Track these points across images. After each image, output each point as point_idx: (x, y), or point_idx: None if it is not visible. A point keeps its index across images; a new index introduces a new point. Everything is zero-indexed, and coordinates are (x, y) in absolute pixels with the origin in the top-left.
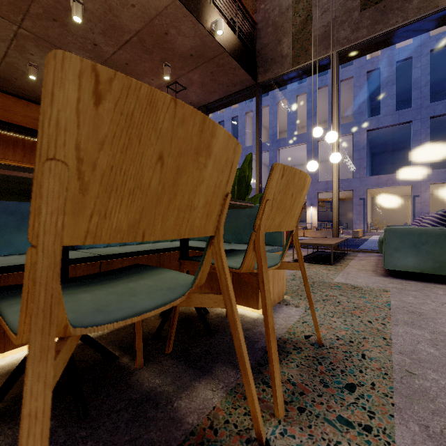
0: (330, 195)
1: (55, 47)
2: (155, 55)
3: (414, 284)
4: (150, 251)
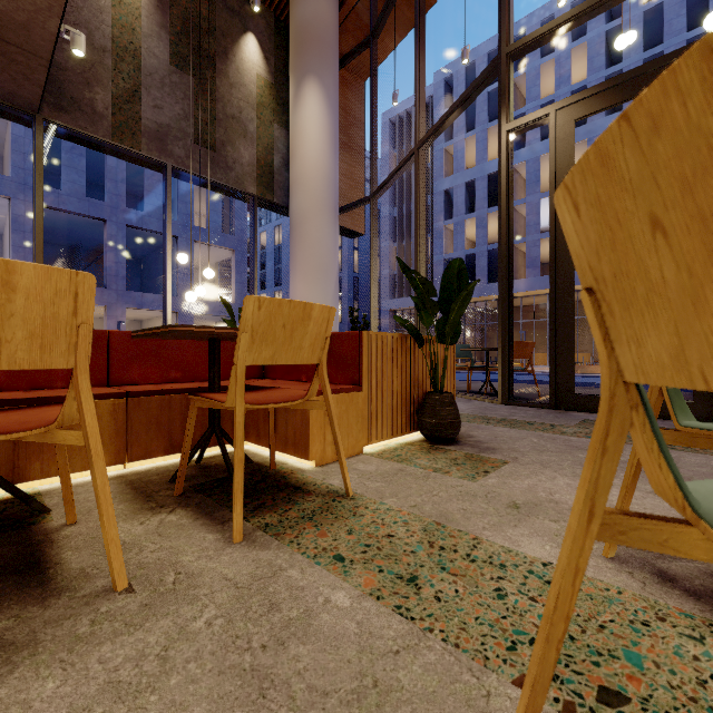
0: None
1: None
2: None
3: None
4: None
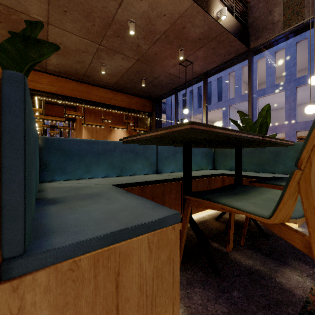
0: None
1: (116, 52)
2: (174, 44)
3: None
4: (204, 176)
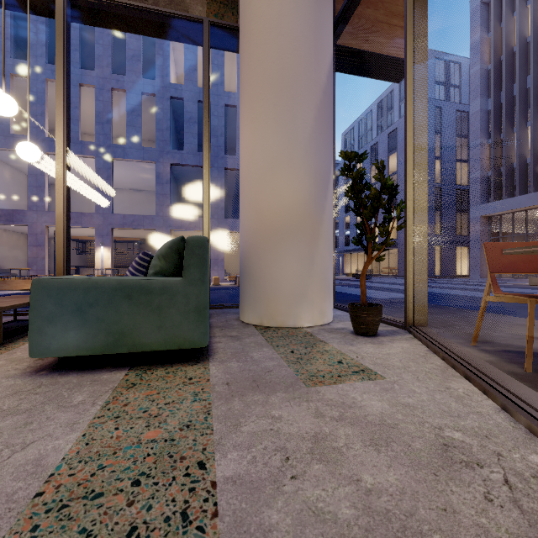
0: (131, 233)
1: None
2: None
3: (62, 384)
4: None
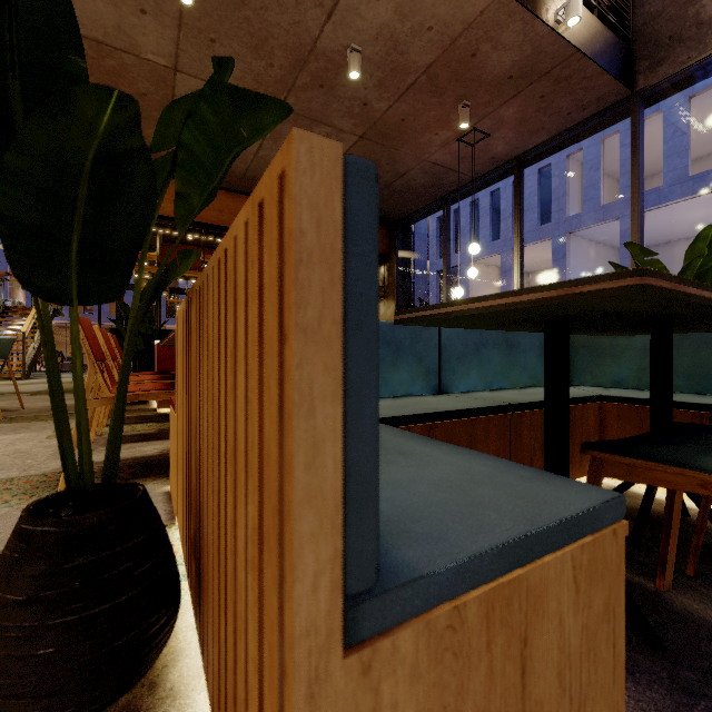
0: None
1: (315, 122)
2: (447, 95)
3: None
4: None
